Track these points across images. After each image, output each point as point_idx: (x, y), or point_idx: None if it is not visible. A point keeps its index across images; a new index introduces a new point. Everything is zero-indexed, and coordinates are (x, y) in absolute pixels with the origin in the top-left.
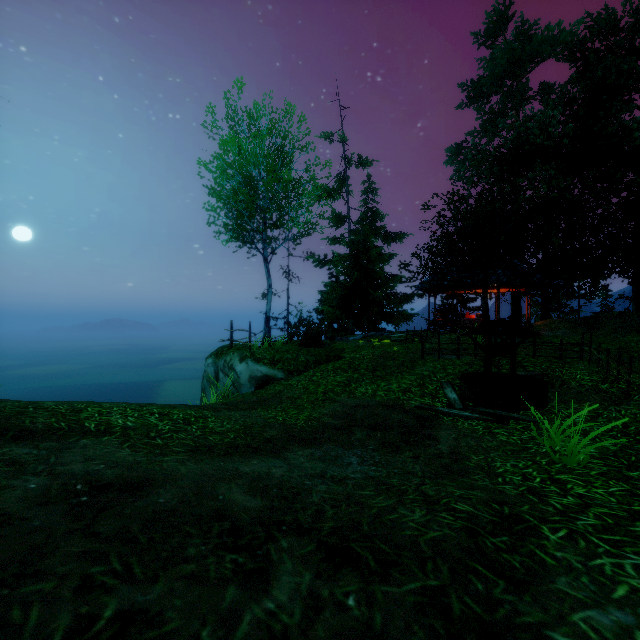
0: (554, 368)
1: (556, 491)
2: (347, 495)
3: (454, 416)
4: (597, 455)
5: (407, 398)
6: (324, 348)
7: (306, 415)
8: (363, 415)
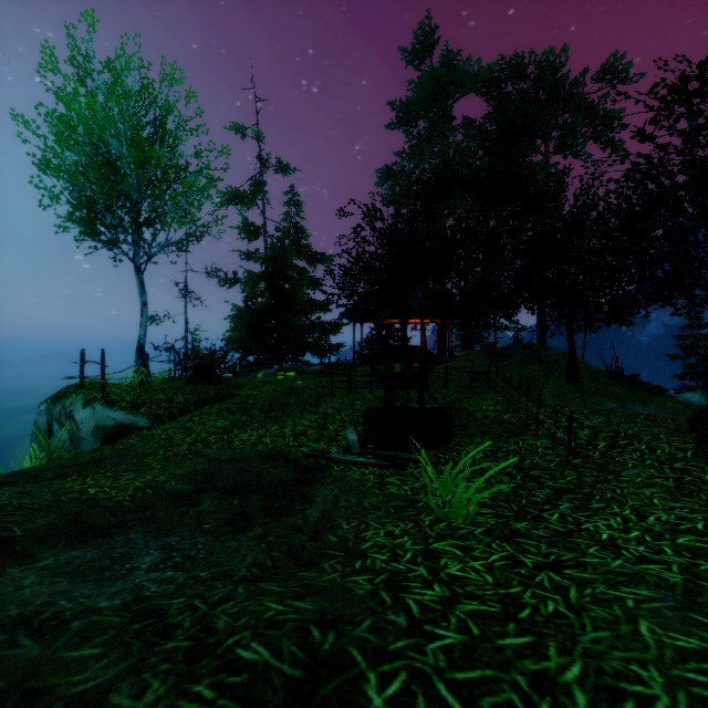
0: (463, 399)
1: (423, 576)
2: (29, 671)
3: (347, 464)
4: (489, 502)
5: (298, 444)
6: (219, 385)
7: (145, 480)
8: (230, 473)
